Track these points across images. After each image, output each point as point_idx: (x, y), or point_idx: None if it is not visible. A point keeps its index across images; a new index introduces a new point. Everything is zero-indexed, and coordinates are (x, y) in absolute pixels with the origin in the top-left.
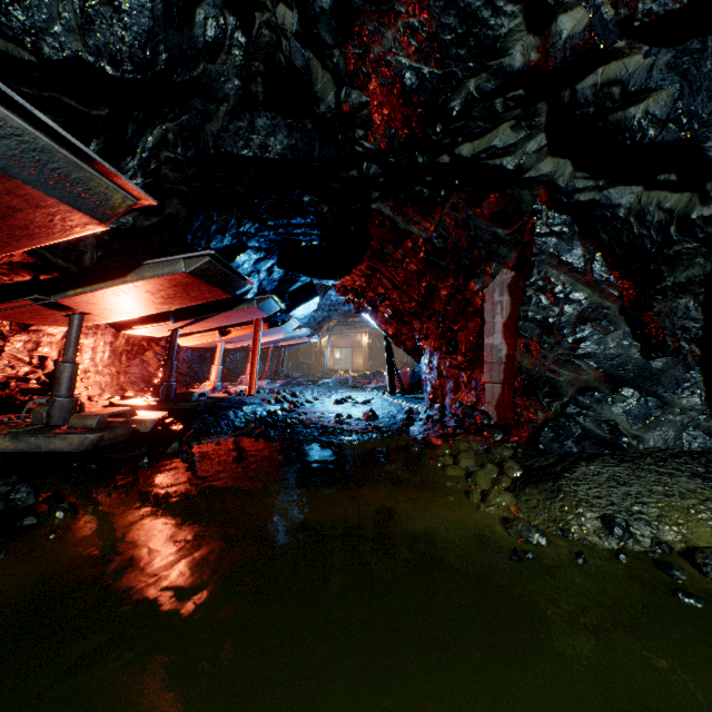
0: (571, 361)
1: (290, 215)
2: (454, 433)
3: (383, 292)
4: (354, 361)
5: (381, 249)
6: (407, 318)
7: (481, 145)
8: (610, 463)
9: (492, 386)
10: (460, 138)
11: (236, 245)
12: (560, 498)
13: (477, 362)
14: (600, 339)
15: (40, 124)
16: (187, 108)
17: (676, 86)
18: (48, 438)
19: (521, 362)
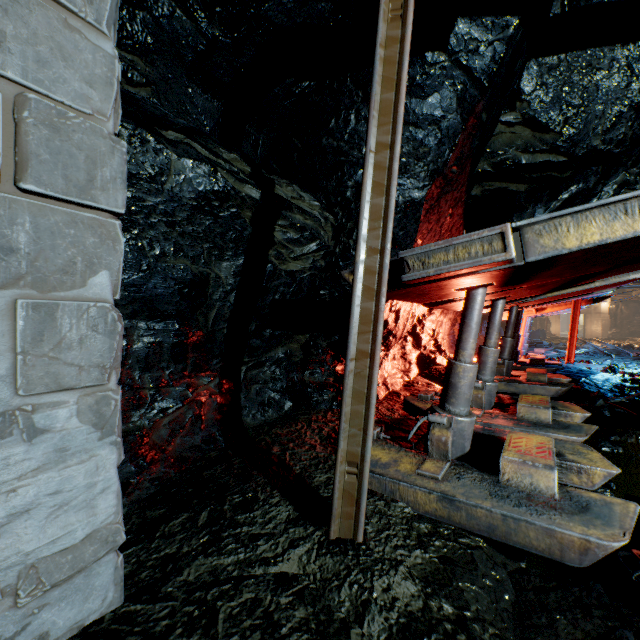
0: None
1: None
2: None
3: None
4: (587, 328)
5: None
6: None
7: None
8: None
9: None
10: None
11: None
12: None
13: None
14: None
15: None
16: None
17: None
18: (530, 387)
19: None
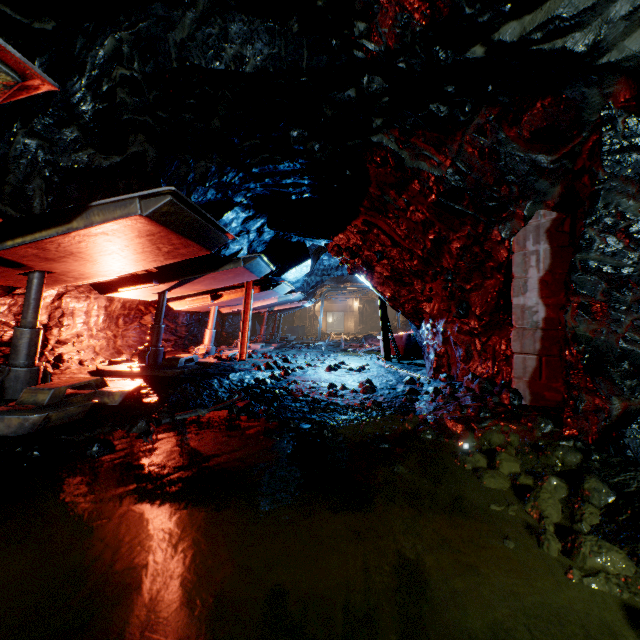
0: None
1: (277, 158)
2: (477, 417)
3: (380, 249)
4: (345, 324)
5: (380, 197)
6: (407, 278)
7: (535, 19)
8: None
9: (523, 357)
10: (507, 6)
11: (222, 202)
12: None
13: (496, 327)
14: None
15: None
16: (145, 14)
17: None
18: None
19: (575, 327)
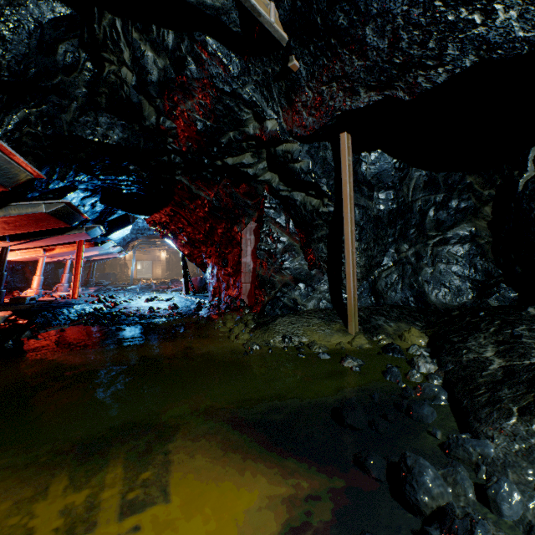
0: (280, 271)
1: (118, 174)
2: (225, 311)
3: (181, 226)
4: (154, 271)
5: (181, 202)
6: (198, 244)
7: (237, 160)
8: (291, 316)
9: (246, 285)
10: (226, 156)
11: (67, 185)
12: (268, 332)
13: (239, 271)
14: (292, 261)
15: (0, 146)
16: (46, 101)
17: (309, 160)
18: None
19: (259, 271)
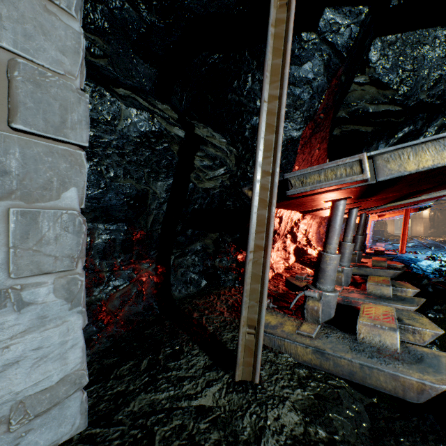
0: None
1: None
2: None
3: None
4: (413, 228)
5: None
6: None
7: None
8: None
9: None
10: None
11: None
12: None
13: None
14: None
15: None
16: None
17: None
18: (375, 270)
19: None
